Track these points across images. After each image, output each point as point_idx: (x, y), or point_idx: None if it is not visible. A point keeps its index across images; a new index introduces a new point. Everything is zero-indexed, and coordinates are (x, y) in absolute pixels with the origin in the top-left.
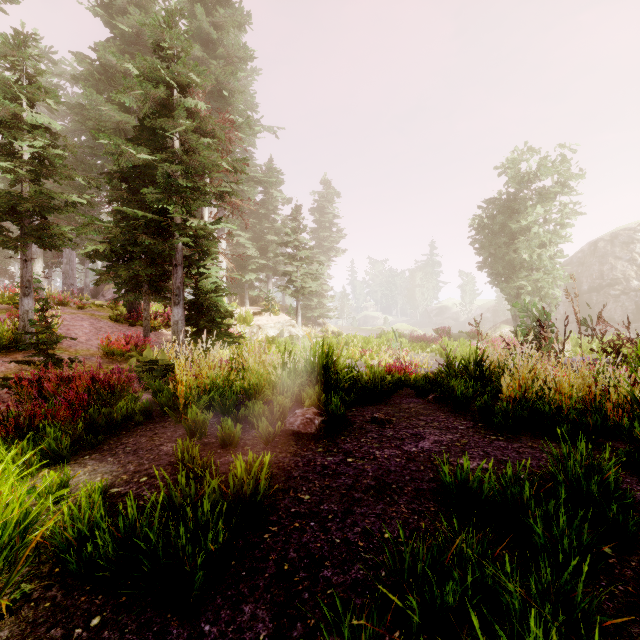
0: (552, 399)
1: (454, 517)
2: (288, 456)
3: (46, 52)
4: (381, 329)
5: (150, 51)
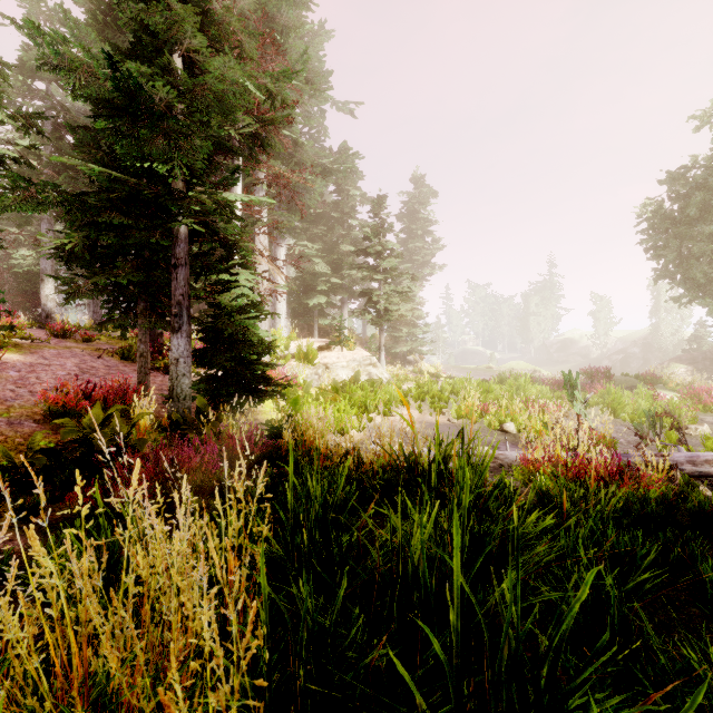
0: None
1: None
2: None
3: (56, 12)
4: (489, 368)
5: None
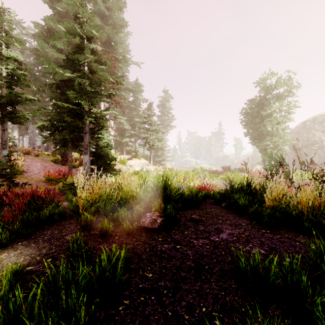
0: (296, 207)
1: (257, 308)
2: (140, 244)
3: (19, 22)
4: (194, 167)
5: (73, 21)
